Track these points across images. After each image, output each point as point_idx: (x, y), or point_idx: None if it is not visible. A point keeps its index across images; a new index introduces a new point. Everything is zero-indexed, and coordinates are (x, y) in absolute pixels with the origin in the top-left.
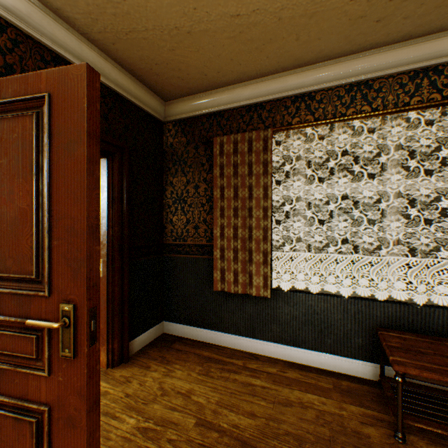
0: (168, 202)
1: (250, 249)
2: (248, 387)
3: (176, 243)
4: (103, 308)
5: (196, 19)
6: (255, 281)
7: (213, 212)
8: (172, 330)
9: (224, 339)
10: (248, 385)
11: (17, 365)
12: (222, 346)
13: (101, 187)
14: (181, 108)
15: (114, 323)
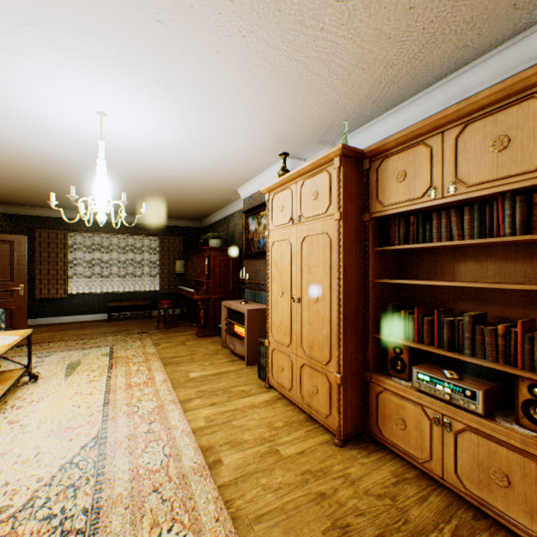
0: None
1: (58, 279)
2: (60, 326)
3: None
4: None
5: (41, 201)
6: (60, 292)
7: (34, 262)
8: None
9: (42, 321)
10: (59, 326)
11: (3, 300)
12: (41, 324)
13: None
14: (12, 209)
15: None
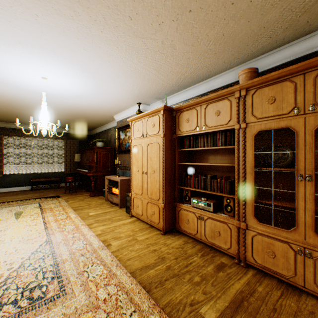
0: None
1: None
2: None
3: None
4: None
5: None
6: None
7: None
8: None
9: None
10: None
11: None
12: None
13: None
14: None
15: None
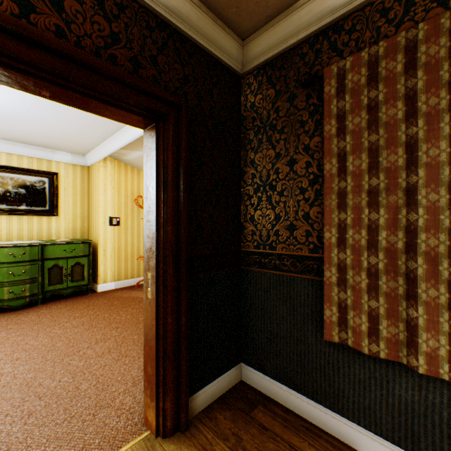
0: (247, 191)
1: (411, 273)
2: None
3: (259, 251)
4: (152, 345)
5: None
6: (423, 343)
7: (320, 201)
8: (253, 380)
9: (343, 429)
10: None
11: None
12: (340, 441)
13: (150, 167)
14: (266, 42)
15: (165, 371)
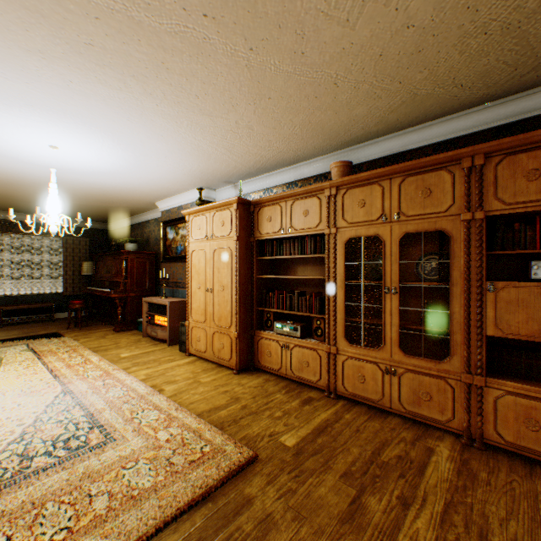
0: None
1: None
2: None
3: None
4: None
5: None
6: None
7: None
8: None
9: None
10: None
11: None
12: None
13: None
14: None
15: None
